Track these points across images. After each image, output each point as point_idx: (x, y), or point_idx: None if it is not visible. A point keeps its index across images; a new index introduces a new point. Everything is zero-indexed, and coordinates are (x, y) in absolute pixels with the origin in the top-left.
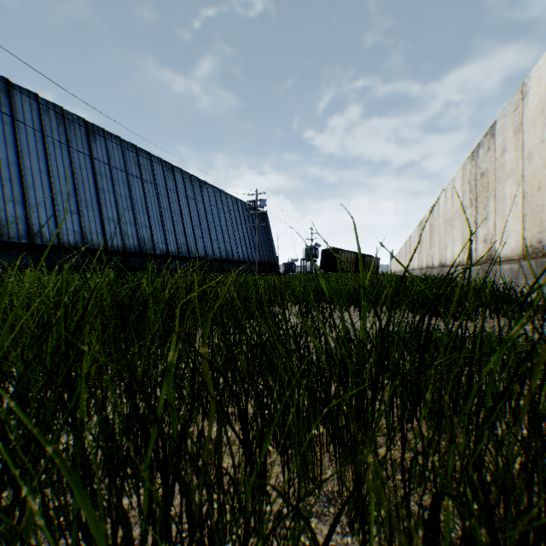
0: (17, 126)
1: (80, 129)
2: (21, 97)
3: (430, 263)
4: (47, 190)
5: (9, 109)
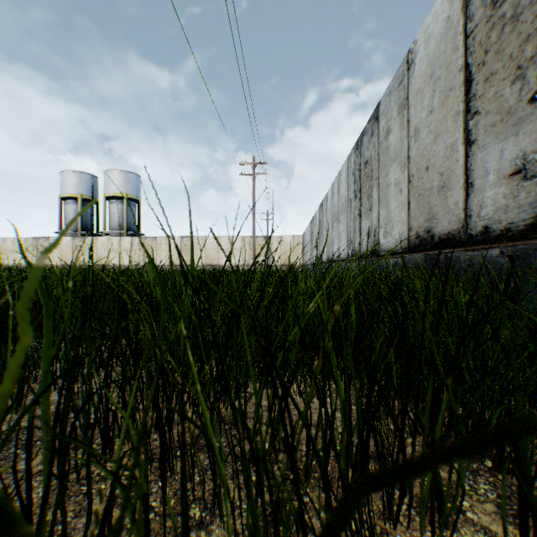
0: None
1: None
2: None
3: None
4: None
5: None
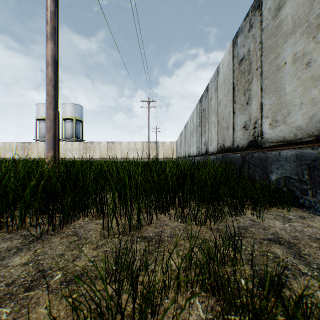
0: None
1: None
2: None
3: None
4: None
5: None
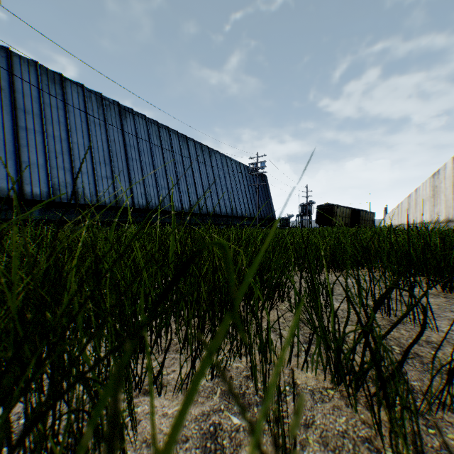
0: (67, 110)
1: (114, 110)
2: (71, 88)
3: None
4: (89, 160)
5: (62, 97)
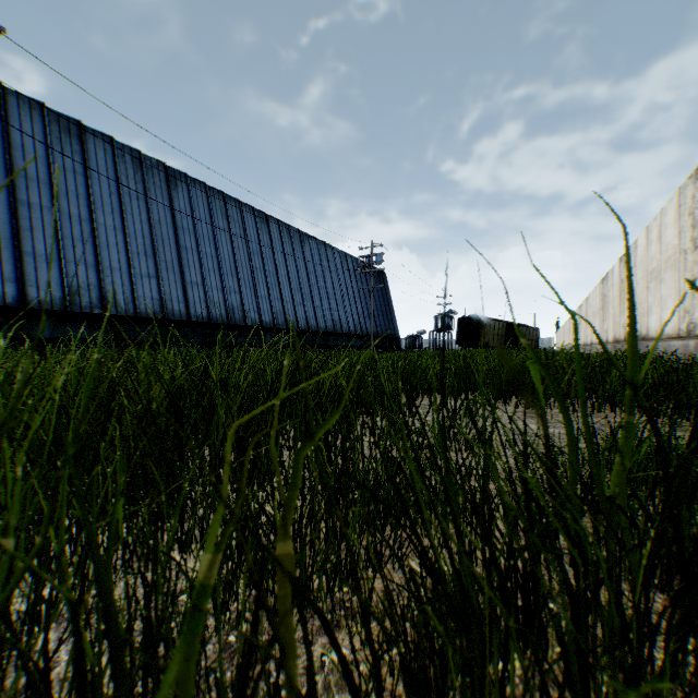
0: (90, 176)
1: (159, 175)
2: (94, 142)
3: (620, 335)
4: (122, 250)
5: (81, 157)
